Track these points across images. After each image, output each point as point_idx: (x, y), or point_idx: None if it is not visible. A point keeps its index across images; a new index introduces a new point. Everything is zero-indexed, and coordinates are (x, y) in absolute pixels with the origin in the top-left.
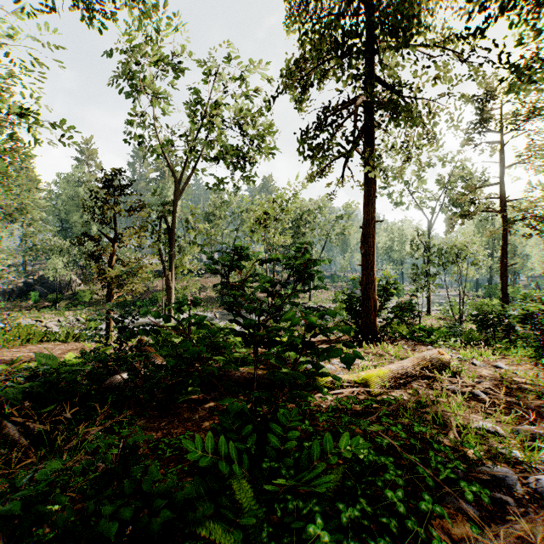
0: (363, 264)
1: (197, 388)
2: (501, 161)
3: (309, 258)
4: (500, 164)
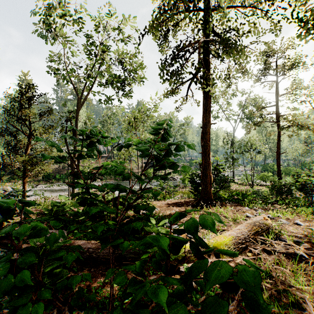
0: (202, 152)
1: (65, 269)
2: (277, 92)
3: (177, 144)
4: (276, 94)
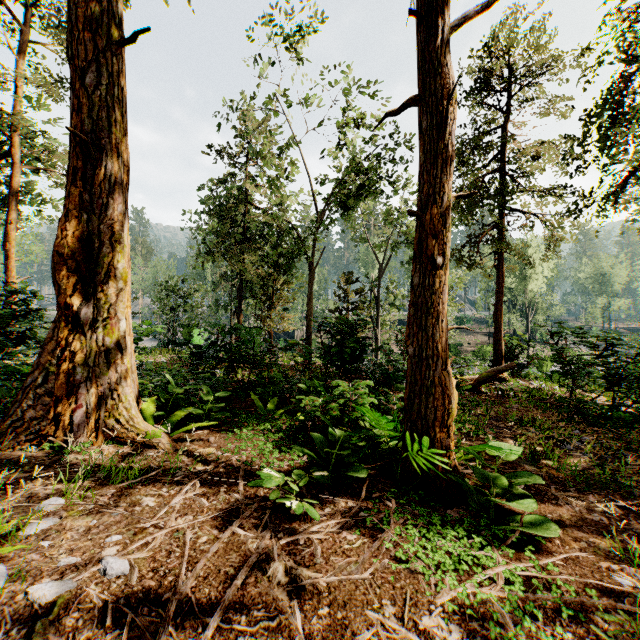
0: (494, 328)
1: None
2: None
3: None
4: None
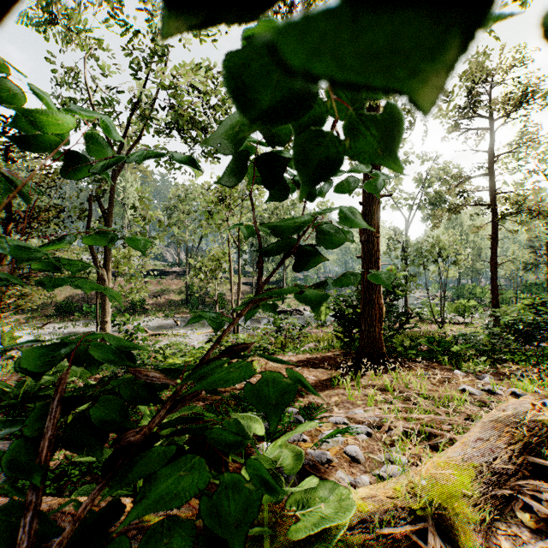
0: (363, 256)
1: None
2: (491, 151)
3: None
4: (489, 154)
